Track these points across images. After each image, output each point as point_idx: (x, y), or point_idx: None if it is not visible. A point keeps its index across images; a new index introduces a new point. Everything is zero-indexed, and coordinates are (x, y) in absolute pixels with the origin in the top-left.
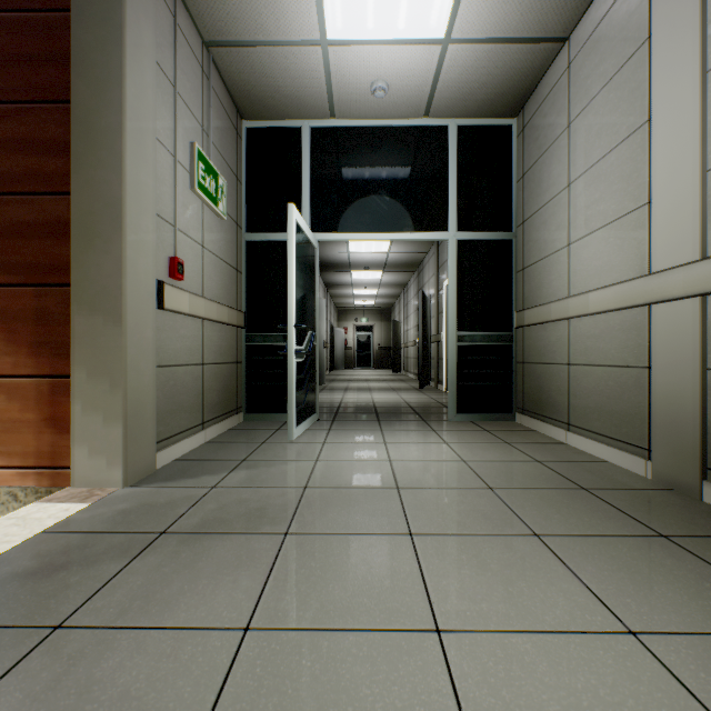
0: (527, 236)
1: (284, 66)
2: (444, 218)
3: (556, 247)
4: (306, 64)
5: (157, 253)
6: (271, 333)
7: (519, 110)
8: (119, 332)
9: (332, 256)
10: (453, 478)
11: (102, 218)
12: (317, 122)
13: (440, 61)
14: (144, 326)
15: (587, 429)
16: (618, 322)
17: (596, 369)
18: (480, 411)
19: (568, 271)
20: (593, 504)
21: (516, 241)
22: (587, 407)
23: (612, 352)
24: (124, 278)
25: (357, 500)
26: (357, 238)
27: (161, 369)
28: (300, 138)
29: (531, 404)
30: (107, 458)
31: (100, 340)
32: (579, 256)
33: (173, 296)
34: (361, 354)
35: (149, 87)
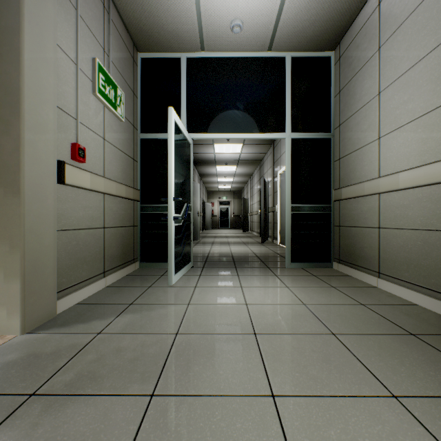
0: (342, 135)
1: (166, 6)
2: (282, 123)
3: (367, 140)
4: (182, 5)
5: (59, 139)
6: (159, 205)
7: (336, 45)
8: (17, 202)
9: (204, 155)
10: (300, 322)
11: (3, 104)
12: (191, 54)
13: (282, 3)
14: (45, 197)
15: (396, 277)
16: (426, 195)
17: (404, 232)
18: (308, 261)
19: (378, 158)
20: (429, 353)
21: (333, 139)
22: (396, 260)
23: (421, 219)
24: (22, 155)
25: (220, 349)
26: (220, 137)
27: (64, 232)
28: (179, 65)
29: (346, 256)
30: (7, 309)
31: (1, 208)
32: (388, 145)
33: (74, 174)
34: (222, 220)
35: (49, 1)
